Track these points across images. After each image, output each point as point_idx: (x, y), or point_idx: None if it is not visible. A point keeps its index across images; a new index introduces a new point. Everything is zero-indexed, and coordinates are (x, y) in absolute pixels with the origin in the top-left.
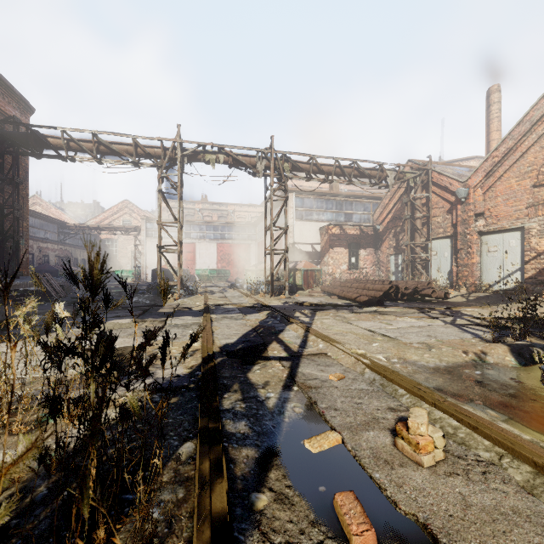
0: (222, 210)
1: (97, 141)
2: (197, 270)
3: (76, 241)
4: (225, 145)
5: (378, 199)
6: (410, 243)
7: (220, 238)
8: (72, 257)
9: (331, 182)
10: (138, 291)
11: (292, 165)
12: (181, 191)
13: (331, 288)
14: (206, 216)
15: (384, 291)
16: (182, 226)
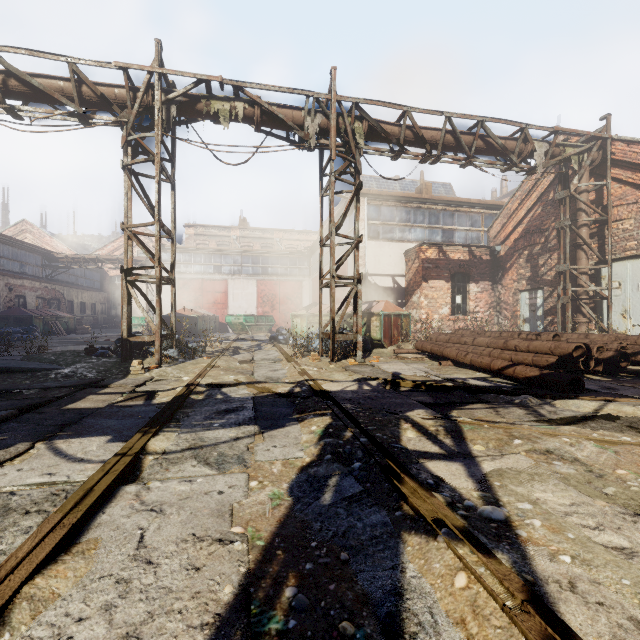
0: (266, 238)
1: (3, 70)
2: (228, 317)
3: (73, 279)
4: (246, 82)
5: (493, 208)
6: (570, 268)
7: (261, 273)
8: (65, 300)
9: (435, 160)
10: (94, 350)
11: (369, 126)
12: (172, 175)
13: (439, 346)
14: (245, 246)
15: (560, 354)
16: (173, 236)
